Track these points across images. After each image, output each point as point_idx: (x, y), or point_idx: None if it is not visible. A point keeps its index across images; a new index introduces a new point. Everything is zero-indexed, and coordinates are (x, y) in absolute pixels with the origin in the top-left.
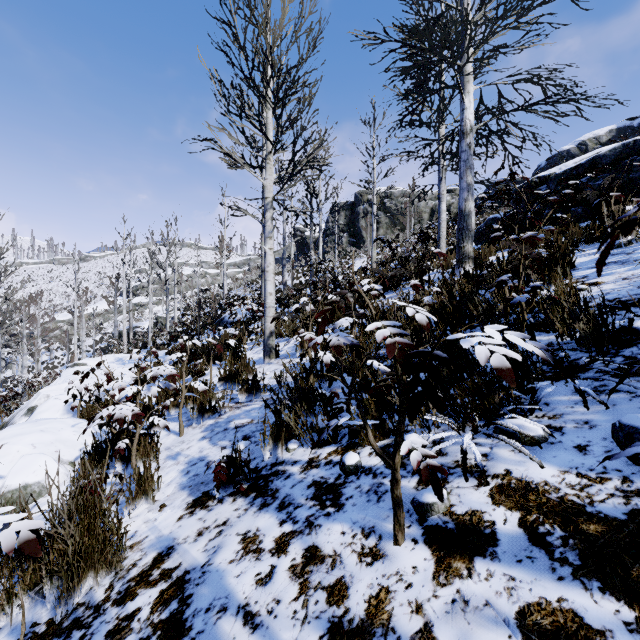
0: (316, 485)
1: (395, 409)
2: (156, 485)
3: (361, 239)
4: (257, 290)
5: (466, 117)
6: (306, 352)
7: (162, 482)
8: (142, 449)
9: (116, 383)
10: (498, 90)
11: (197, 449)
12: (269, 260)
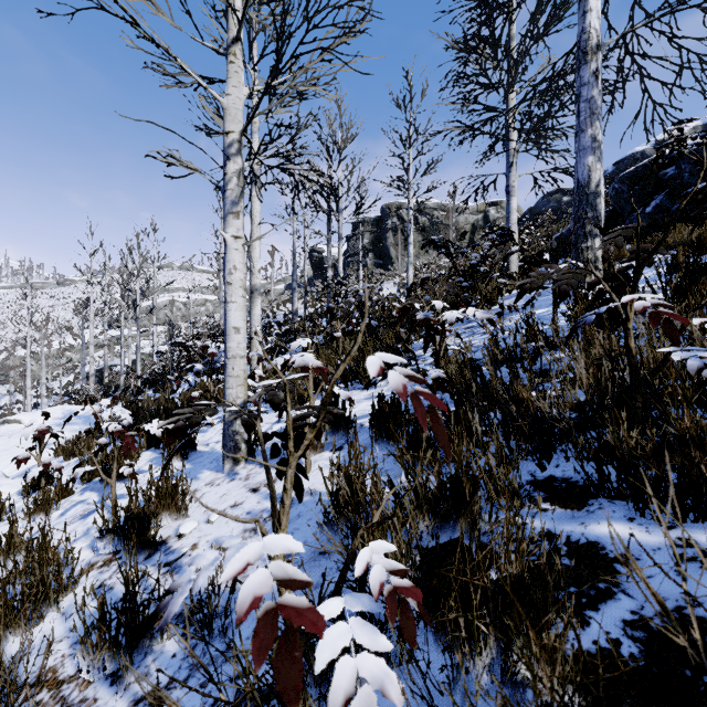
0: None
1: None
2: None
3: (389, 260)
4: None
5: (590, 24)
6: None
7: None
8: None
9: None
10: None
11: None
12: (233, 260)
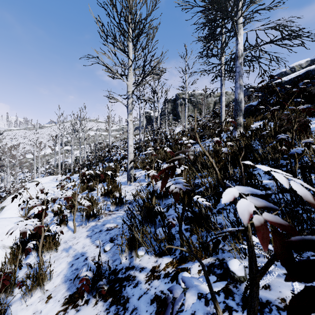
0: (157, 301)
1: (212, 227)
2: (51, 274)
3: (179, 117)
4: (125, 143)
5: (239, 48)
6: (150, 182)
7: (55, 272)
8: (47, 244)
9: (32, 202)
10: (256, 34)
11: (81, 245)
12: (130, 126)
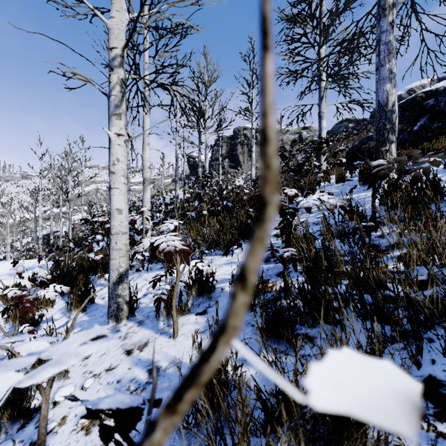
0: None
1: None
2: None
3: (238, 163)
4: None
5: None
6: None
7: None
8: None
9: None
10: None
11: None
12: (116, 153)
